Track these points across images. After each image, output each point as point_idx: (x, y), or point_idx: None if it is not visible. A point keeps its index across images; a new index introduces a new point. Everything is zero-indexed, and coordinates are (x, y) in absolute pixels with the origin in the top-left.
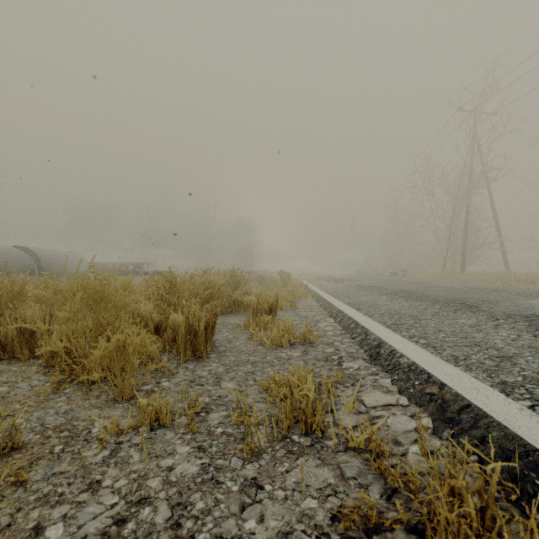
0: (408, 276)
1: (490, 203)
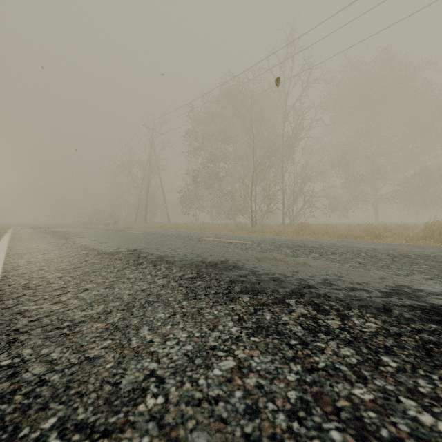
0: (116, 225)
1: (161, 183)
